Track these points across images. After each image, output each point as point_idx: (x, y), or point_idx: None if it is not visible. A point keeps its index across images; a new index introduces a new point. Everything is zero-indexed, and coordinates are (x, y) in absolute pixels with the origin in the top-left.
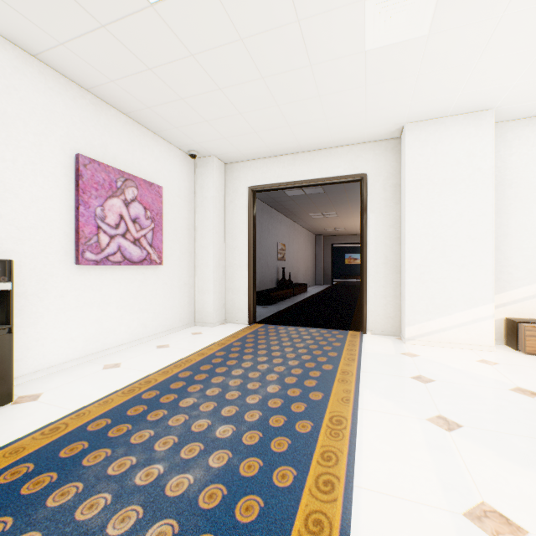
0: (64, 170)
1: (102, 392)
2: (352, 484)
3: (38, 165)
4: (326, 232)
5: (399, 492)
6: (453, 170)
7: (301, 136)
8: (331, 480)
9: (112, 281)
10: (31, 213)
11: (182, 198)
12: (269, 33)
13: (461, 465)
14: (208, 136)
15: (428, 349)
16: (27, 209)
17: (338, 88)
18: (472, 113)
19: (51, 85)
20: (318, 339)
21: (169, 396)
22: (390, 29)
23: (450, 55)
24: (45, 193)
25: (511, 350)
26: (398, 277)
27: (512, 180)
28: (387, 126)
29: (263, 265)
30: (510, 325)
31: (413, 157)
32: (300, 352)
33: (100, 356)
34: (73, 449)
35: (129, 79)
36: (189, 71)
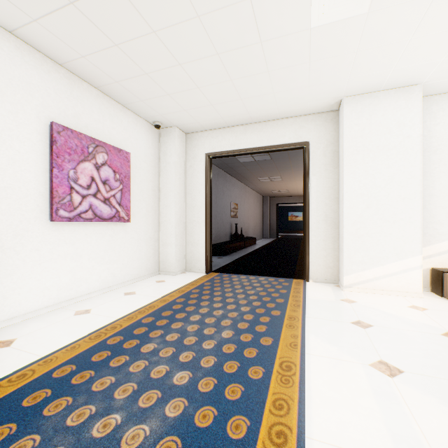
0: (39, 136)
1: (71, 337)
2: (304, 436)
3: (15, 131)
4: (272, 193)
5: (351, 445)
6: (385, 138)
7: (251, 109)
8: (283, 431)
9: (84, 236)
10: (8, 174)
11: (147, 163)
12: (223, 11)
13: (407, 413)
14: (170, 108)
15: (364, 296)
16: (4, 171)
17: (285, 64)
18: (403, 88)
19: (27, 59)
20: (267, 286)
21: (132, 342)
22: (334, 7)
23: (386, 33)
24: (21, 157)
25: (437, 296)
26: (336, 232)
27: (437, 147)
28: (327, 100)
29: (218, 221)
30: (435, 274)
31: (350, 126)
32: (251, 298)
33: (73, 302)
34: (36, 397)
35: (98, 54)
36: (152, 47)
